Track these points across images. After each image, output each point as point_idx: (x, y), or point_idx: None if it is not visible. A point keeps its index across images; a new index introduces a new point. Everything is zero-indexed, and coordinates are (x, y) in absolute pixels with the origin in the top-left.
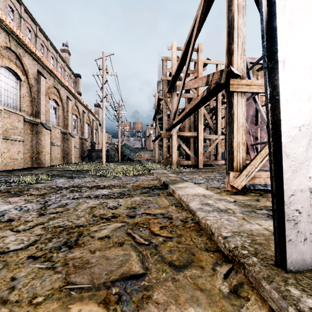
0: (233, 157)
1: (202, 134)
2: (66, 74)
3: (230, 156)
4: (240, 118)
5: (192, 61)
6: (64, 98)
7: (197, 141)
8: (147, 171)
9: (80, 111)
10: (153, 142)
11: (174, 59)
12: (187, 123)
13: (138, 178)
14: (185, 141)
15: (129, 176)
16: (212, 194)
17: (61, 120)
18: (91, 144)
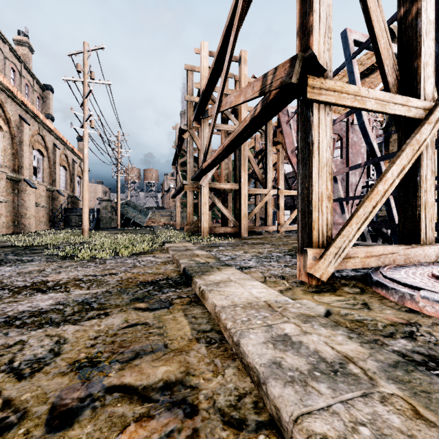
0: (311, 221)
1: (246, 187)
2: (24, 82)
3: (306, 219)
4: (323, 151)
5: (232, 78)
6: (14, 118)
7: (239, 197)
8: (159, 245)
9: (48, 145)
10: (173, 199)
11: (204, 68)
12: (225, 170)
13: (138, 259)
14: (222, 196)
15: (123, 256)
16: (284, 299)
17: (7, 156)
18: (70, 200)
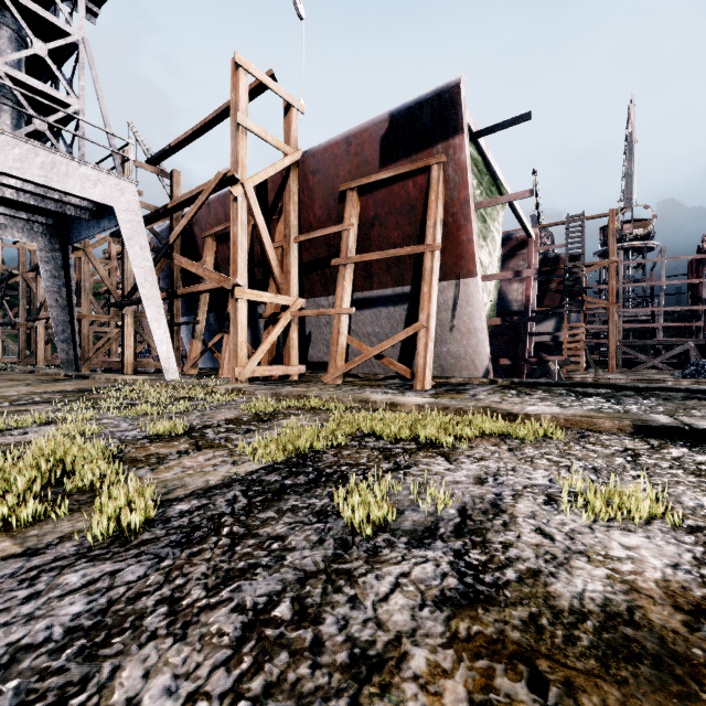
0: (81, 354)
1: None
2: None
3: (80, 353)
4: (86, 333)
5: None
6: None
7: None
8: None
9: None
10: None
11: None
12: None
13: None
14: None
15: None
16: None
17: None
18: None
